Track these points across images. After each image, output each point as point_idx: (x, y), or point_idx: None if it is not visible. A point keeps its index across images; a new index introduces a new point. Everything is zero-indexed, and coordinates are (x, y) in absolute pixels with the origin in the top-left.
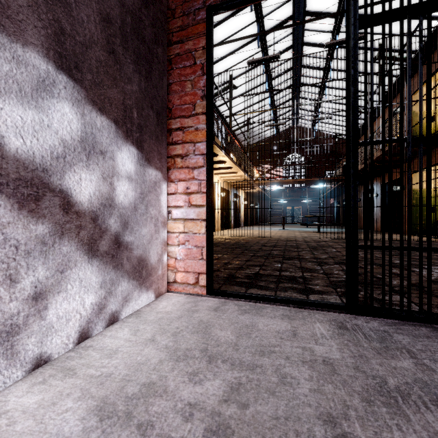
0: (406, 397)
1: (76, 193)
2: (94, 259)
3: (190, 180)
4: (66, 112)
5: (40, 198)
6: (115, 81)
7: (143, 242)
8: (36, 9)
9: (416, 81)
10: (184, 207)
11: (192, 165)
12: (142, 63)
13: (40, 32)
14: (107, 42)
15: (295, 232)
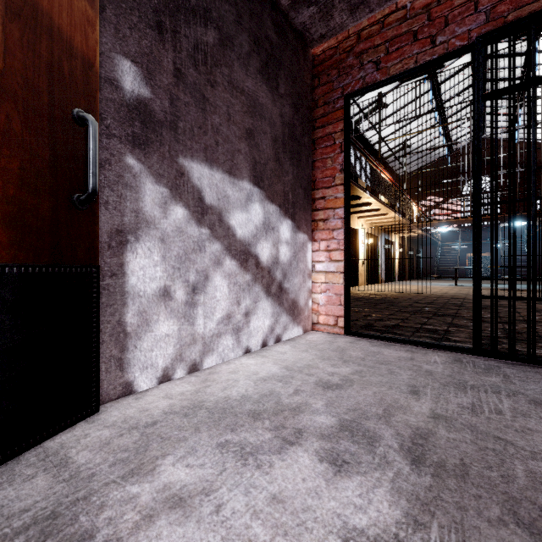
0: (474, 388)
1: (261, 256)
2: (269, 297)
3: (330, 239)
4: (257, 209)
5: (247, 260)
6: (279, 178)
7: (295, 289)
8: (246, 158)
9: None
10: (325, 262)
11: (332, 228)
12: (295, 157)
13: (247, 169)
14: (275, 154)
15: (471, 289)
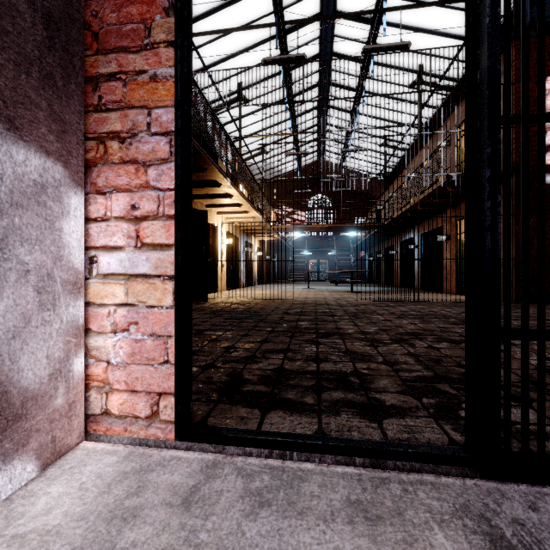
0: None
1: None
2: None
3: (140, 189)
4: None
5: None
6: None
7: None
8: None
9: (462, 111)
10: (126, 249)
11: (145, 158)
12: None
13: None
14: None
15: (323, 292)
